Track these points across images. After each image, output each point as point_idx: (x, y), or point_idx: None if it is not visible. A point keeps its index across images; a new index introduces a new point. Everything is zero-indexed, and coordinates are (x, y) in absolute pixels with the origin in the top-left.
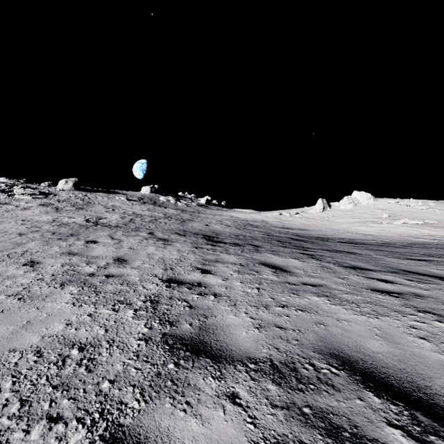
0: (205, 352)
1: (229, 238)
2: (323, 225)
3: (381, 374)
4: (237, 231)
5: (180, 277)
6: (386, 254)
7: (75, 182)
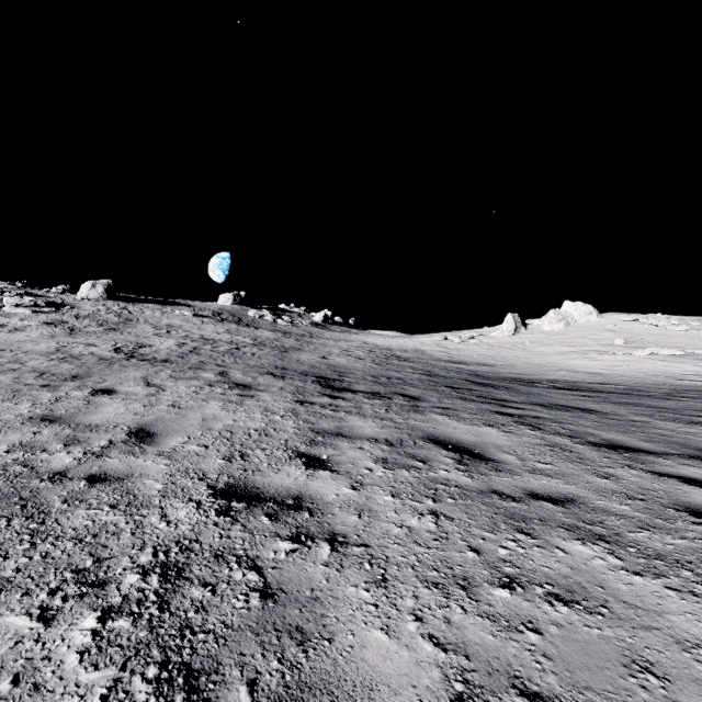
0: None
1: (363, 381)
2: (517, 356)
3: None
4: (376, 368)
5: (258, 479)
6: (651, 414)
7: (108, 287)
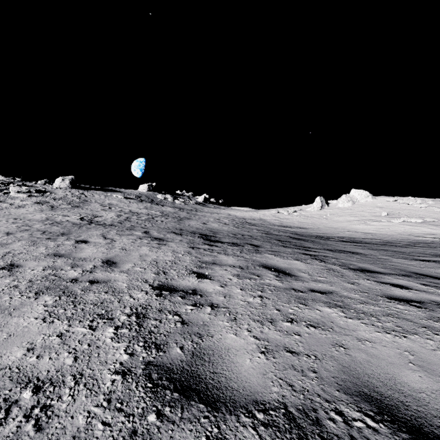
0: (198, 393)
1: (227, 237)
2: (322, 223)
3: (434, 429)
4: (235, 229)
5: (173, 282)
6: (392, 255)
7: (72, 180)
